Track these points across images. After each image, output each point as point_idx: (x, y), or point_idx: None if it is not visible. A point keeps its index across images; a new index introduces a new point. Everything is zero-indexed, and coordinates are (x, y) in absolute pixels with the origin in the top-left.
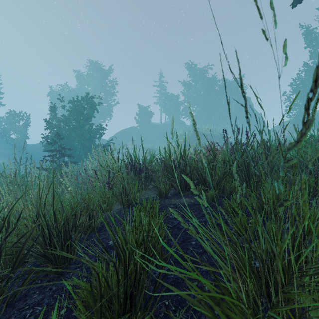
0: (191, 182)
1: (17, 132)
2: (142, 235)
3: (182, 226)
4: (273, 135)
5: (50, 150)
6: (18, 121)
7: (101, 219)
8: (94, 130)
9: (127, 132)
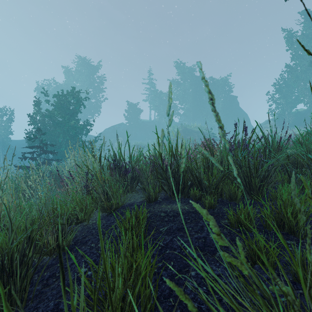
0: (211, 218)
1: (0, 127)
2: (114, 296)
3: (176, 245)
4: (258, 132)
5: (30, 146)
6: (1, 116)
7: (5, 311)
8: (80, 126)
9: (116, 128)
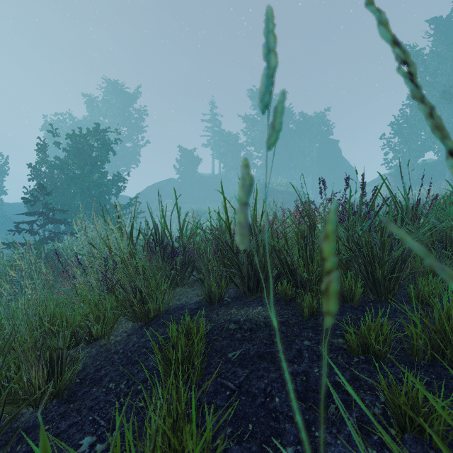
0: None
1: None
2: None
3: (257, 387)
4: (368, 193)
5: (27, 213)
6: None
7: None
8: (107, 182)
9: (163, 186)
